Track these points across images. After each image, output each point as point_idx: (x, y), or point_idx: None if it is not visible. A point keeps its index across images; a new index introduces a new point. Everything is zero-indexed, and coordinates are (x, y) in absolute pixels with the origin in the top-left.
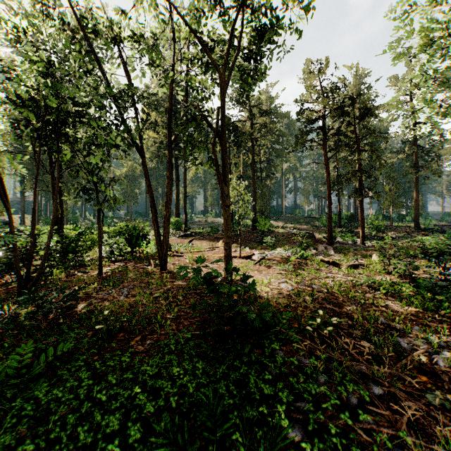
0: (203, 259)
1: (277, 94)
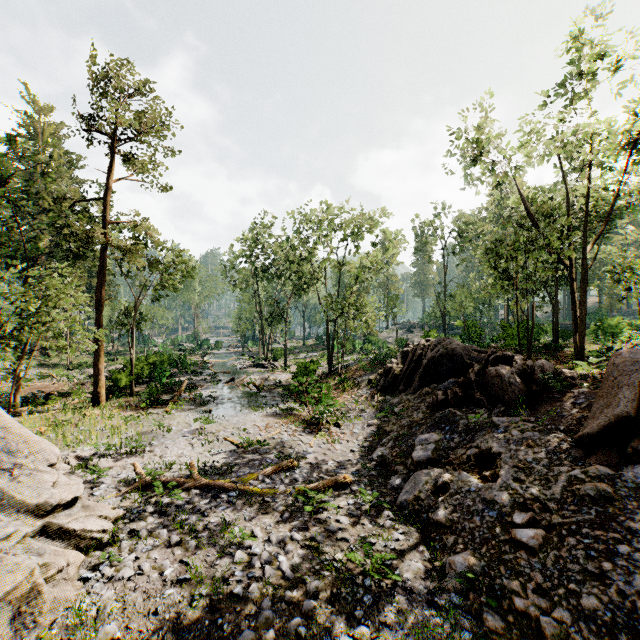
0: None
1: None
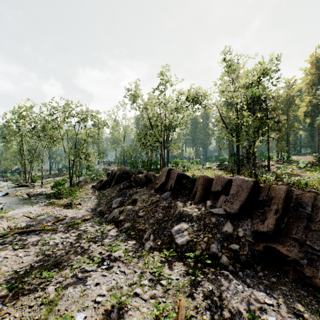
0: None
1: None
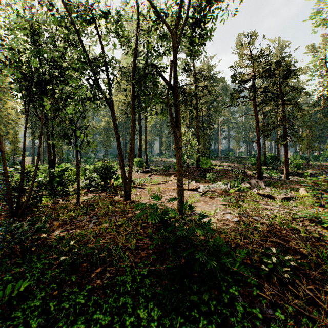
0: (158, 197)
1: (215, 64)
